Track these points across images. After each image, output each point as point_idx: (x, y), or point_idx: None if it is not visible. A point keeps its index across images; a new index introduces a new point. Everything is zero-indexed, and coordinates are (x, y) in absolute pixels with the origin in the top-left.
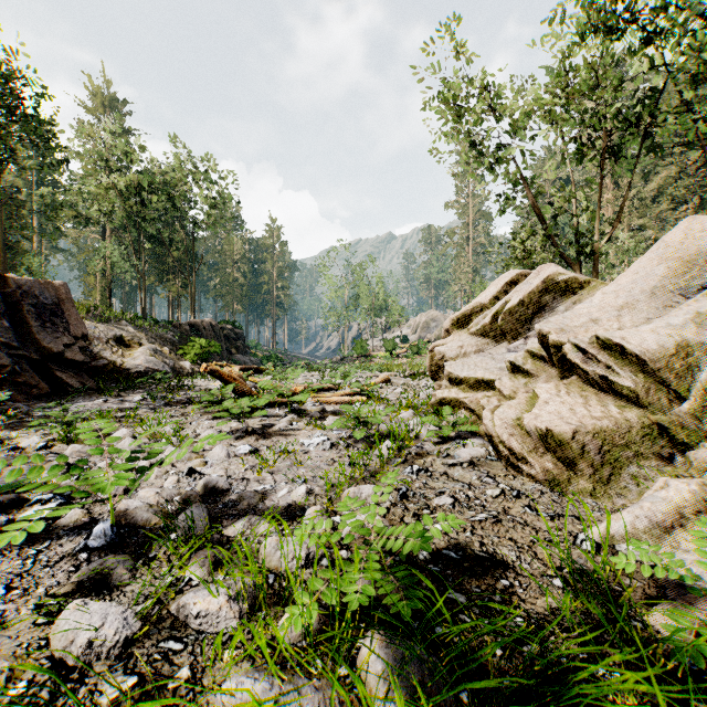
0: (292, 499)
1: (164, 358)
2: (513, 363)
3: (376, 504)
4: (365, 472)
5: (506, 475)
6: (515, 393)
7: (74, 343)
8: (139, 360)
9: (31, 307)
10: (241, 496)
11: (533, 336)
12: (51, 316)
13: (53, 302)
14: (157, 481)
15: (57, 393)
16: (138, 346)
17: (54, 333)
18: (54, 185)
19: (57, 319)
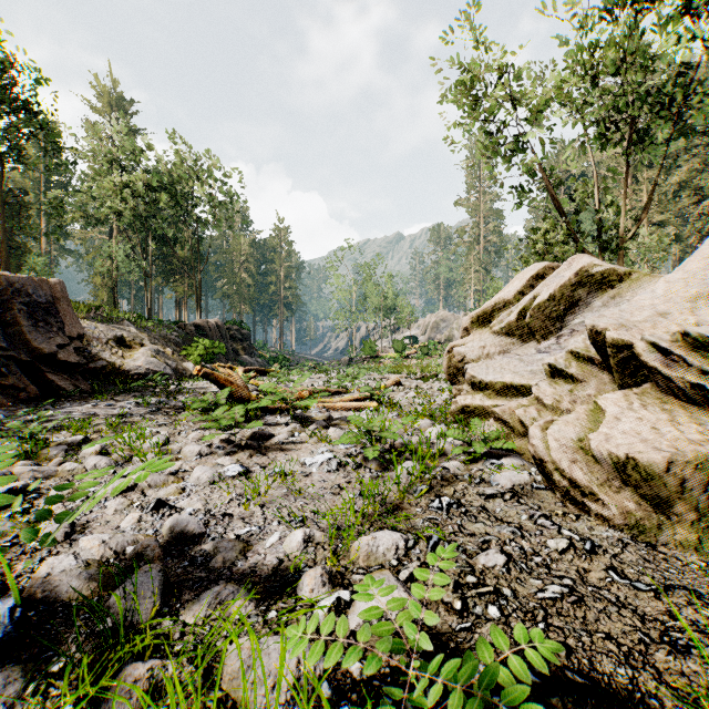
0: (284, 552)
1: (166, 359)
2: (553, 366)
3: (398, 563)
4: (380, 505)
5: (565, 514)
6: (558, 403)
7: (69, 343)
8: (140, 361)
9: (23, 306)
10: (215, 547)
11: (566, 335)
12: (44, 315)
13: (48, 300)
14: (115, 517)
15: (49, 397)
16: (140, 347)
17: (47, 333)
18: (62, 185)
19: (52, 319)
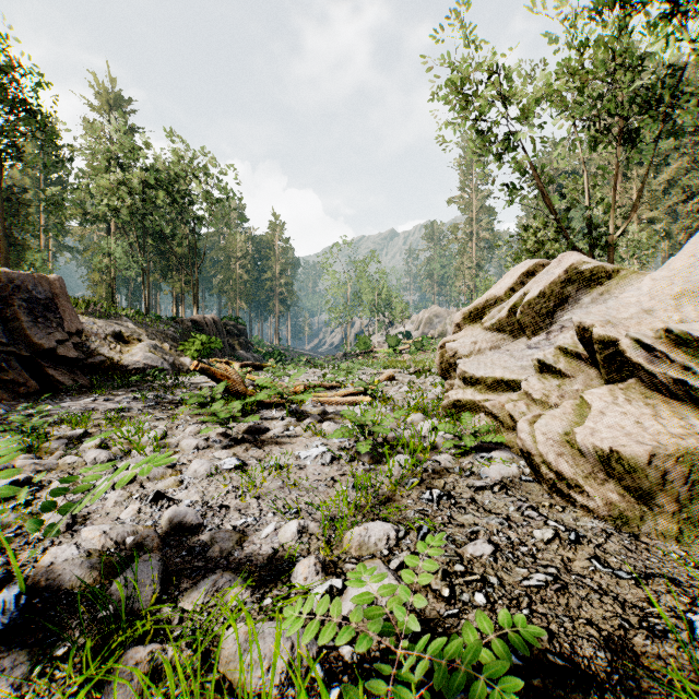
0: (279, 542)
1: (163, 354)
2: (542, 362)
3: (389, 552)
4: (372, 497)
5: (552, 505)
6: (547, 397)
7: (68, 338)
8: (137, 357)
9: (23, 302)
10: (213, 537)
11: (555, 331)
12: (44, 311)
13: (47, 296)
14: (115, 509)
15: (48, 391)
16: (137, 342)
17: (47, 328)
18: (61, 183)
19: (51, 315)
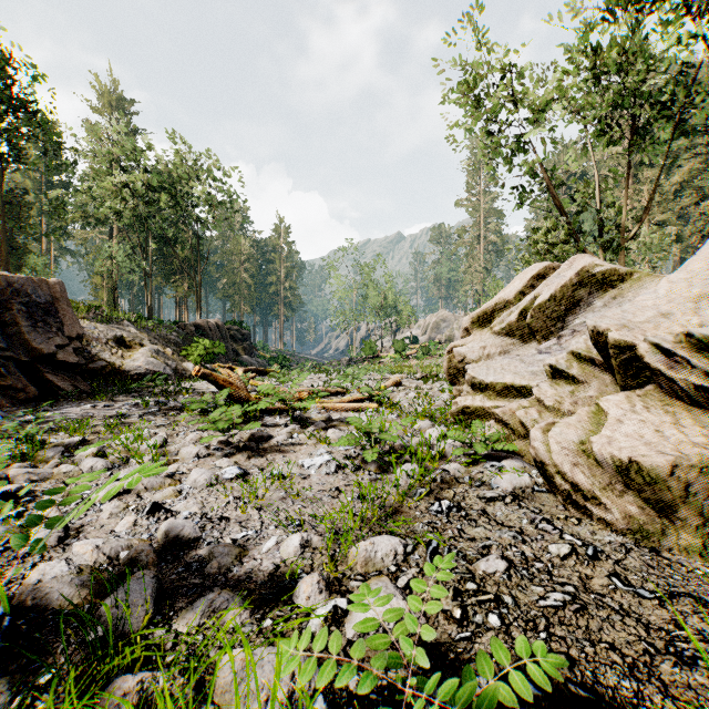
0: (280, 557)
1: (165, 359)
2: (554, 367)
3: (397, 569)
4: (379, 509)
5: (567, 518)
6: (560, 404)
7: (68, 343)
8: (139, 362)
9: (22, 306)
10: (211, 552)
11: (567, 335)
12: (44, 315)
13: (47, 300)
14: (110, 521)
15: (48, 397)
16: (139, 347)
17: (46, 333)
18: (62, 185)
19: (51, 319)
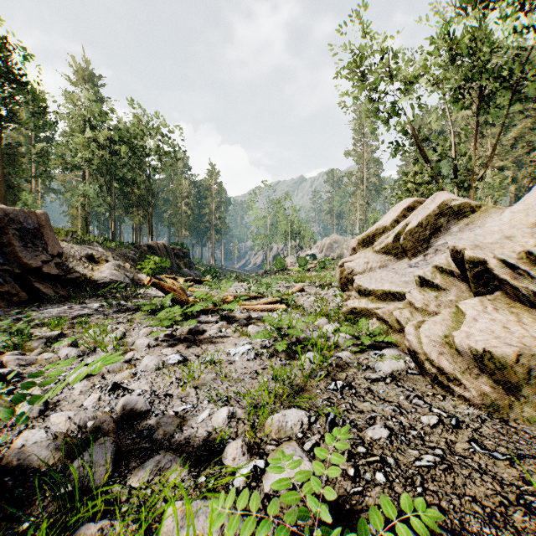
0: (212, 426)
1: (125, 272)
2: (422, 278)
3: (303, 435)
4: (288, 387)
5: (434, 394)
6: (427, 306)
7: (51, 259)
8: (105, 273)
9: (16, 231)
10: (158, 422)
11: (431, 253)
12: (32, 238)
13: (35, 227)
14: (80, 397)
15: (35, 300)
16: (105, 262)
17: (34, 251)
18: (47, 140)
19: (38, 241)
